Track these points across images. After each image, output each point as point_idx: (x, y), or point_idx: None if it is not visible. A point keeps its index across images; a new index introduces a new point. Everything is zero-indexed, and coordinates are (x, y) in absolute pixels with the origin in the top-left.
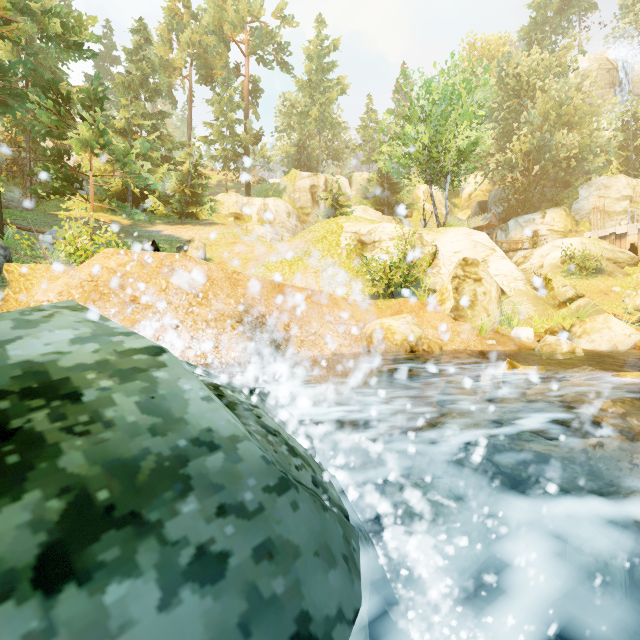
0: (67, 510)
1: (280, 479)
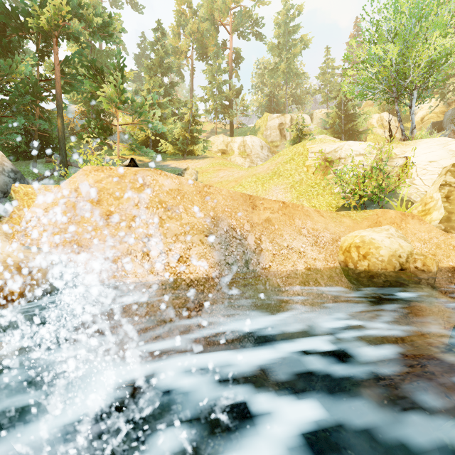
0: None
1: None
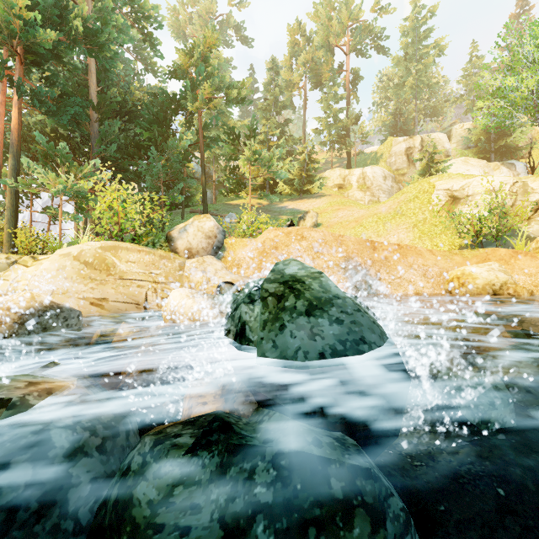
0: (308, 304)
1: (358, 309)
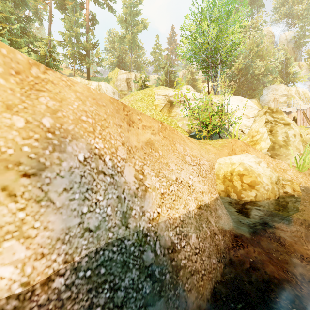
0: None
1: None
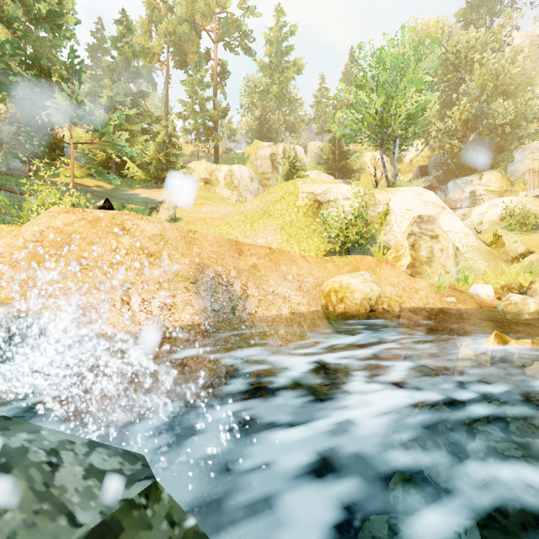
0: None
1: None
